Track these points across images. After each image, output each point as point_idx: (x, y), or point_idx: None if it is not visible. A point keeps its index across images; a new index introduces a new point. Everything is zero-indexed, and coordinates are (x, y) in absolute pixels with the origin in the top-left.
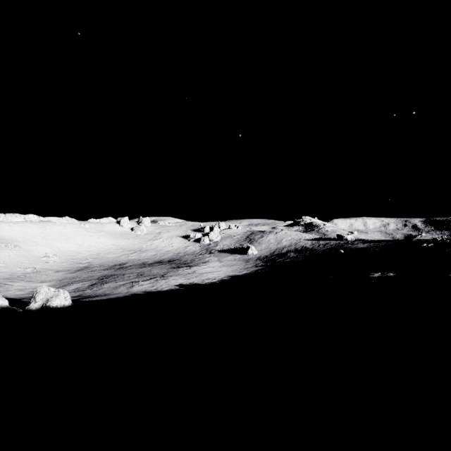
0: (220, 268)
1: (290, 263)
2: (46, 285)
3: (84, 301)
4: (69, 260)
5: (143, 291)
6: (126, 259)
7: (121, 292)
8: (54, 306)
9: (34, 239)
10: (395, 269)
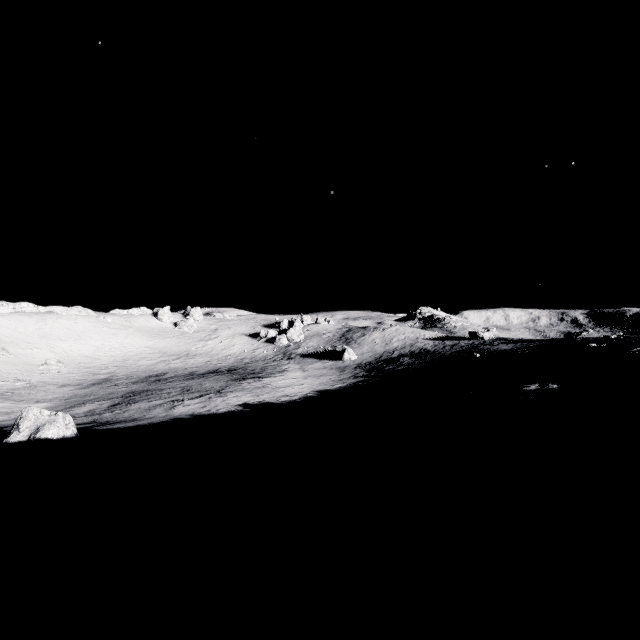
0: (304, 380)
1: (404, 372)
2: (43, 407)
3: (99, 430)
4: (81, 369)
5: (189, 414)
6: (166, 368)
7: (156, 416)
8: (48, 439)
9: (29, 339)
10: (557, 379)
